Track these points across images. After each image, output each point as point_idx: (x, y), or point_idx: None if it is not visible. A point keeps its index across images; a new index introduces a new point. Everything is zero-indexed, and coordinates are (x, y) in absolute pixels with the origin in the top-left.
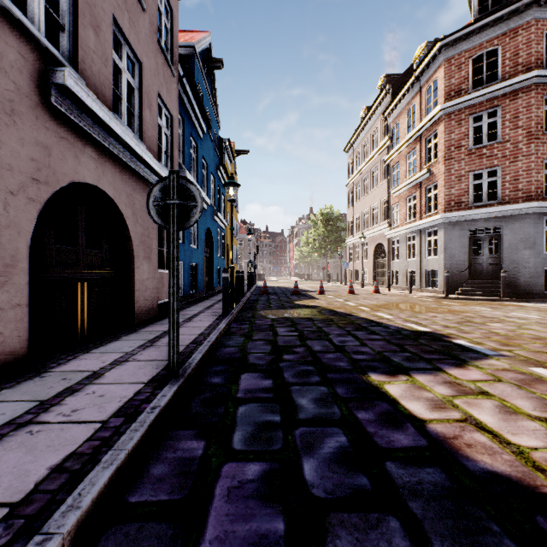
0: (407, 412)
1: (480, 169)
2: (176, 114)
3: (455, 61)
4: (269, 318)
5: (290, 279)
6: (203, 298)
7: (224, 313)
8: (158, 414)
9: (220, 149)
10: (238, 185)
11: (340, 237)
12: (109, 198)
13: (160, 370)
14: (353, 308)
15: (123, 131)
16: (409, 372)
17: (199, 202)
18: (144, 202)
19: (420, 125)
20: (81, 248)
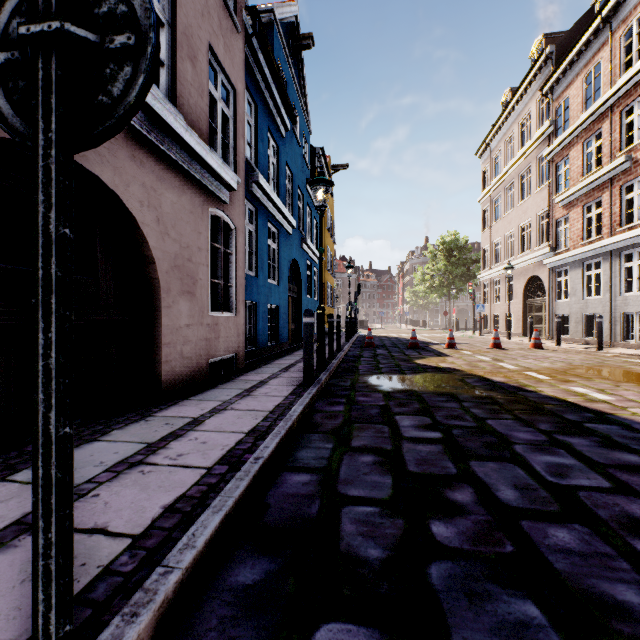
0: None
1: None
2: (241, 87)
3: None
4: (380, 391)
5: (400, 326)
6: (285, 352)
7: (306, 381)
8: None
9: (311, 161)
10: (329, 184)
11: (468, 271)
12: (105, 187)
13: None
14: (517, 374)
15: None
16: None
17: (144, 33)
18: (180, 204)
19: (611, 90)
20: None
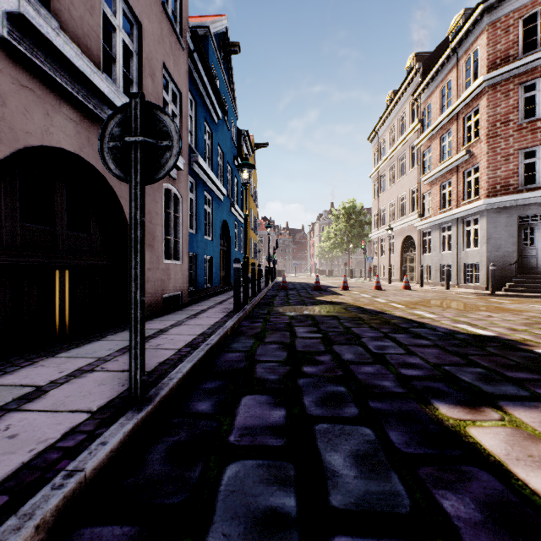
0: (540, 502)
1: (533, 146)
2: (186, 91)
3: (502, 23)
4: (287, 315)
5: (310, 275)
6: (218, 293)
7: (235, 308)
8: (73, 488)
9: (238, 141)
10: (252, 167)
11: (363, 231)
12: (98, 172)
13: (126, 388)
14: (384, 305)
15: (111, 91)
16: (498, 402)
17: (175, 140)
18: None
19: (457, 101)
20: (61, 229)
